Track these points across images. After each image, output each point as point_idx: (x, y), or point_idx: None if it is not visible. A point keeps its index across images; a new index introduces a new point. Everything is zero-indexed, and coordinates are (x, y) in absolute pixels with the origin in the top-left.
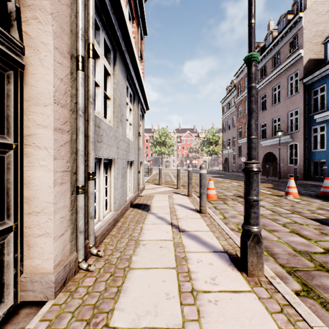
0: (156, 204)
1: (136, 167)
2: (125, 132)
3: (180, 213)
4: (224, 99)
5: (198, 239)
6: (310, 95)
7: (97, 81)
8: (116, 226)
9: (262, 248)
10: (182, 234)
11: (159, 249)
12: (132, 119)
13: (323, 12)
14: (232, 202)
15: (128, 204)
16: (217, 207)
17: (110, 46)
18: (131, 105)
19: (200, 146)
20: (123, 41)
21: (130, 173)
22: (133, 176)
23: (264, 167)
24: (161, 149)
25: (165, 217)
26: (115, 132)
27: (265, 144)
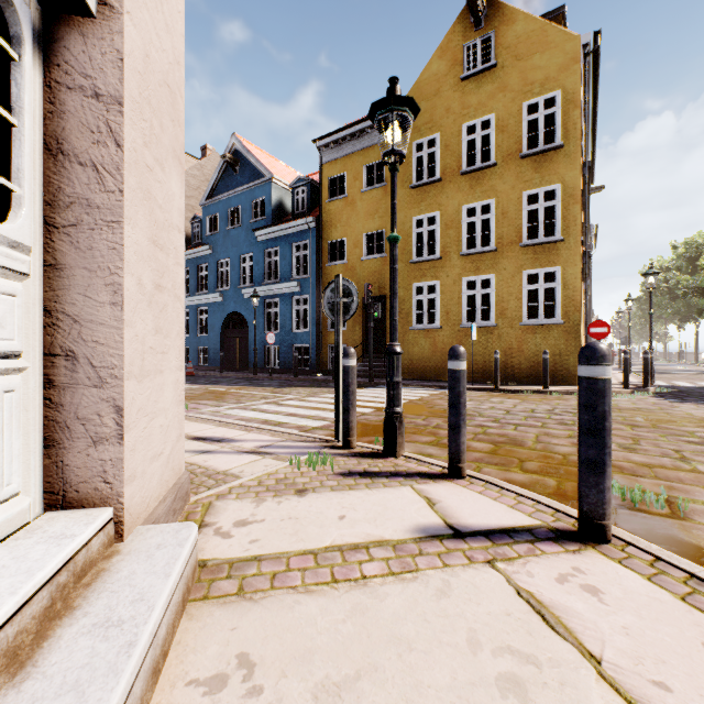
0: None
1: None
2: None
3: None
4: None
5: None
6: None
7: None
8: None
9: None
10: None
11: None
12: None
13: (195, 186)
14: None
15: None
16: None
17: None
18: None
19: None
20: None
21: None
22: None
23: None
24: None
25: None
26: None
27: None
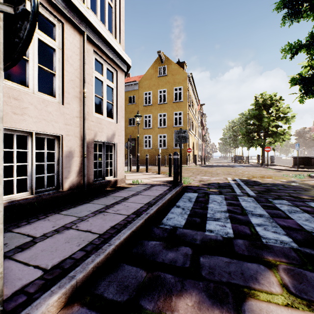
0: None
1: None
2: None
3: None
4: None
5: None
6: None
7: None
8: None
9: None
10: None
11: None
12: None
13: None
14: None
15: None
16: None
17: None
18: None
19: None
20: None
21: None
22: None
23: None
24: None
25: None
26: None
27: None
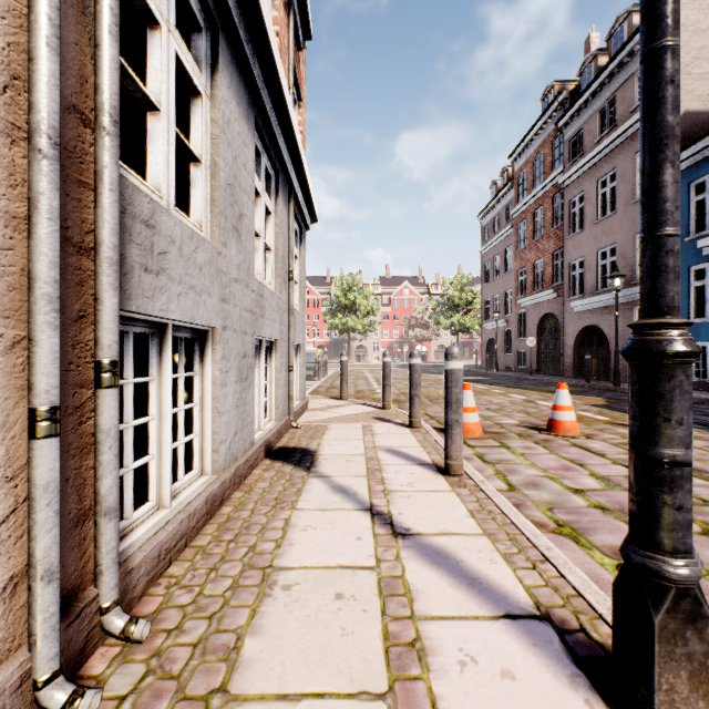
0: (331, 449)
1: (285, 356)
2: (250, 263)
3: (393, 476)
4: (487, 209)
5: (452, 566)
6: (688, 194)
7: (153, 97)
8: (216, 517)
9: (708, 640)
10: (403, 544)
11: (332, 604)
12: (272, 236)
13: None
14: (520, 444)
15: (259, 450)
16: (486, 458)
17: (201, 14)
18: (271, 201)
19: (432, 313)
20: (239, 12)
21: (268, 371)
22: (275, 379)
23: (578, 360)
24: (347, 321)
25: (353, 488)
26: (217, 255)
27: (581, 307)
